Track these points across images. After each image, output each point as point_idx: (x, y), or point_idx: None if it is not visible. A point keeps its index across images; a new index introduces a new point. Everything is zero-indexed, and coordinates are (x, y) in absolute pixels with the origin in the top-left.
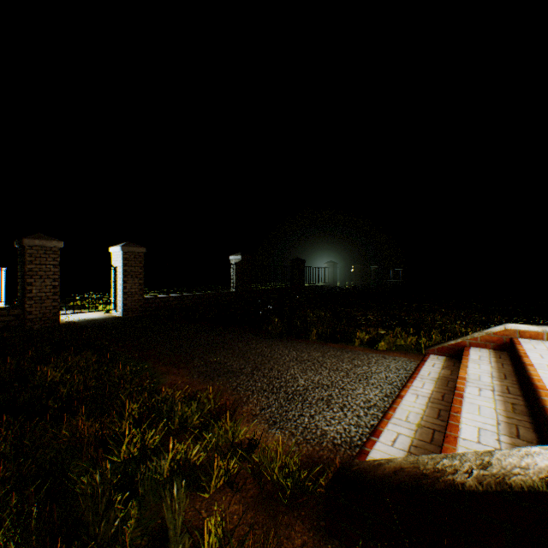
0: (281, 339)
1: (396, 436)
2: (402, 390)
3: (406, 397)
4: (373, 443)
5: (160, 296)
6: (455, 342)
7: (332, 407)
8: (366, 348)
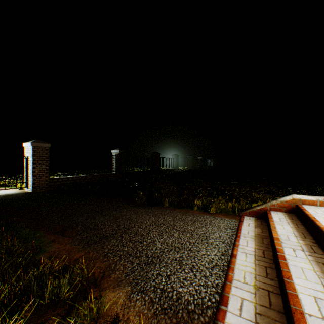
0: (144, 207)
1: (241, 302)
2: (234, 249)
3: (238, 256)
4: (224, 315)
5: (62, 177)
6: (260, 208)
7: (184, 269)
8: (201, 212)
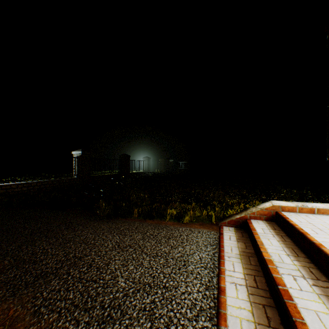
0: (108, 220)
1: None
2: (221, 279)
3: (228, 291)
4: None
5: (1, 184)
6: (240, 216)
7: (157, 328)
8: (175, 222)
